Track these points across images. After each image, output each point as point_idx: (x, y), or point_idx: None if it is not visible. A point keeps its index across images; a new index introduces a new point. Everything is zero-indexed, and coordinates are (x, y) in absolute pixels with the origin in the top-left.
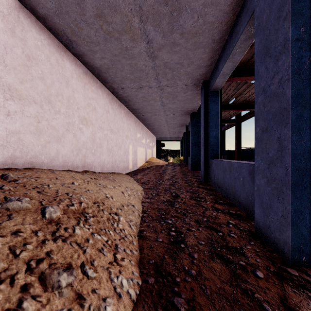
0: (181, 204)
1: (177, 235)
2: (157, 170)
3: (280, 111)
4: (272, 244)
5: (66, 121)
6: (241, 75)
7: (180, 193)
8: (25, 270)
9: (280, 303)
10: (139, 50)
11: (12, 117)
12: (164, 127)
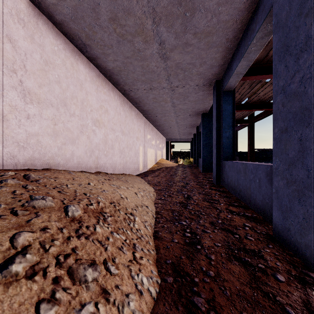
0: (194, 206)
1: (192, 236)
2: (167, 171)
3: (301, 111)
4: (293, 248)
5: (80, 123)
6: (256, 74)
7: (192, 194)
8: (55, 264)
9: (304, 307)
10: (151, 52)
11: (31, 120)
12: (175, 128)
